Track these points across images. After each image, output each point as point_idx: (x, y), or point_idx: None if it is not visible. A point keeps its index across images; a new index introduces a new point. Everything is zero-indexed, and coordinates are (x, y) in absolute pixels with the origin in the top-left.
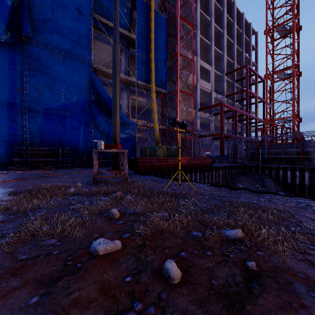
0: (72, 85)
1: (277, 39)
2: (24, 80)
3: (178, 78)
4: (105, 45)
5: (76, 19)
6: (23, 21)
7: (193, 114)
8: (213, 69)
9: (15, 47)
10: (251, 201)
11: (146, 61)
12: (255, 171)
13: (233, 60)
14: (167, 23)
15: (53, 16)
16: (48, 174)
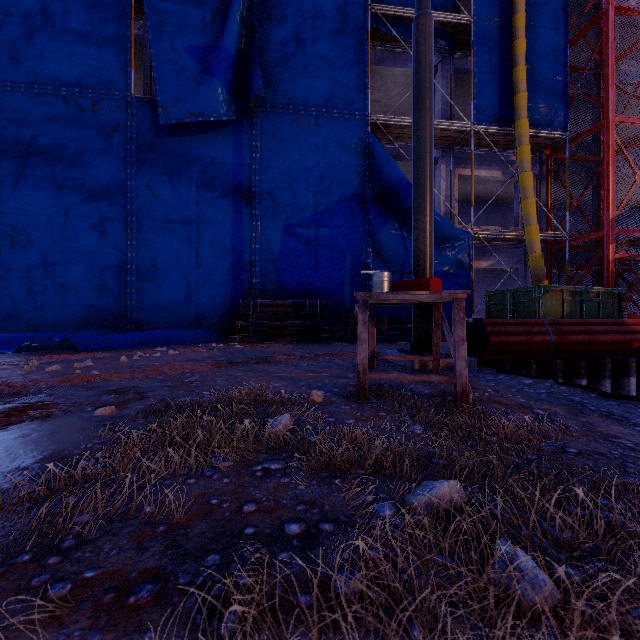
0: (330, 172)
1: None
2: (253, 181)
3: (609, 81)
4: (397, 69)
5: (337, 33)
6: (252, 73)
7: None
8: None
9: (241, 126)
10: None
11: (500, 70)
12: None
13: None
14: None
15: (298, 46)
16: (275, 356)
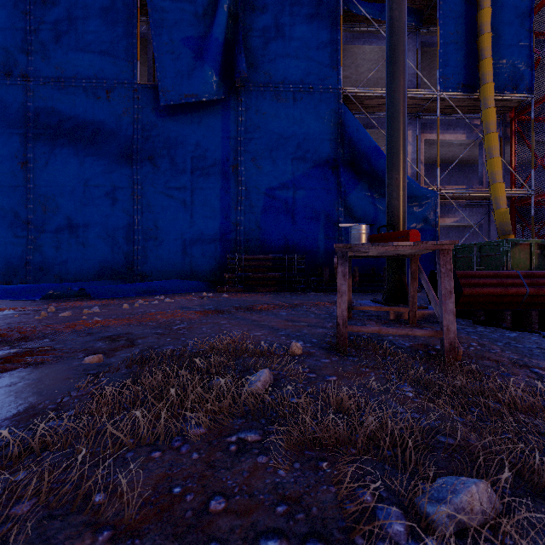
0: (306, 141)
1: None
2: (239, 152)
3: None
4: (366, 47)
5: (313, 16)
6: (237, 57)
7: None
8: None
9: (228, 104)
10: None
11: (466, 39)
12: None
13: None
14: None
15: (278, 31)
16: (257, 305)
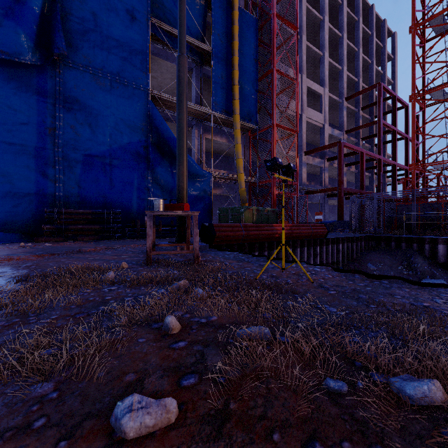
0: (122, 122)
1: (431, 39)
2: (57, 117)
3: (274, 106)
4: (168, 63)
5: (127, 27)
6: (56, 33)
7: (297, 159)
8: (327, 92)
9: (44, 71)
10: (418, 302)
11: (226, 84)
12: (395, 244)
13: (357, 78)
14: (257, 26)
15: (96, 25)
16: (85, 249)
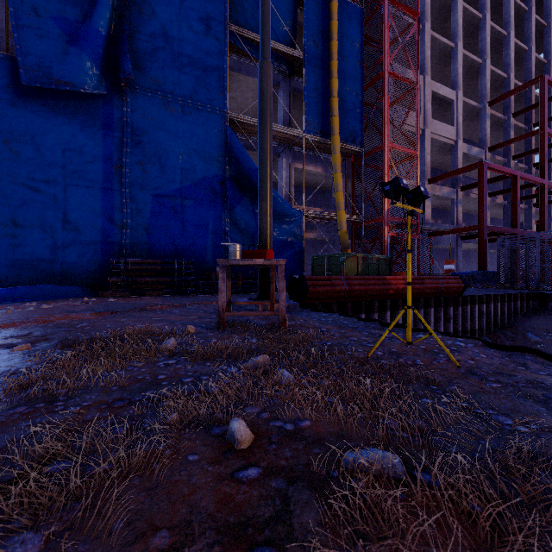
0: (195, 154)
1: None
2: (124, 152)
3: (385, 120)
4: (250, 78)
5: (201, 39)
6: (123, 56)
7: None
8: (461, 96)
9: (111, 101)
10: None
11: (322, 97)
12: None
13: (507, 72)
14: (362, 18)
15: (167, 42)
16: (151, 306)
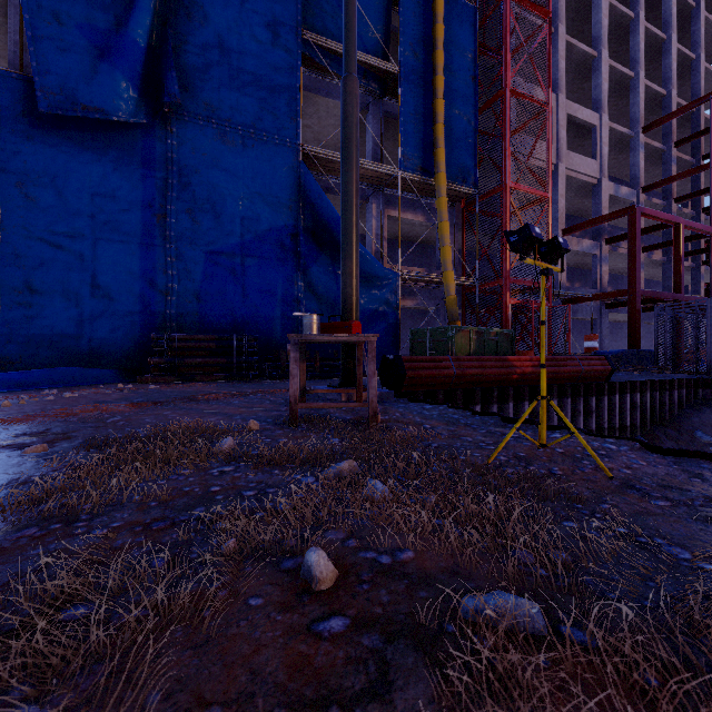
0: (260, 198)
1: None
2: (168, 198)
3: (507, 152)
4: (329, 100)
5: (268, 51)
6: (167, 74)
7: None
8: (606, 121)
9: (152, 132)
10: None
11: (424, 123)
12: None
13: (667, 88)
14: (476, 20)
15: (223, 55)
16: (202, 395)
